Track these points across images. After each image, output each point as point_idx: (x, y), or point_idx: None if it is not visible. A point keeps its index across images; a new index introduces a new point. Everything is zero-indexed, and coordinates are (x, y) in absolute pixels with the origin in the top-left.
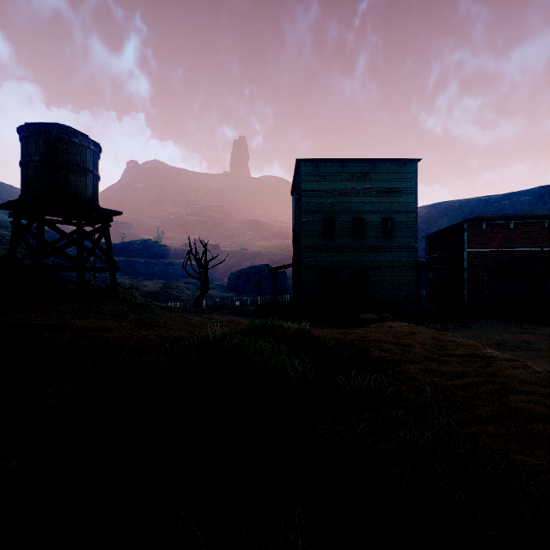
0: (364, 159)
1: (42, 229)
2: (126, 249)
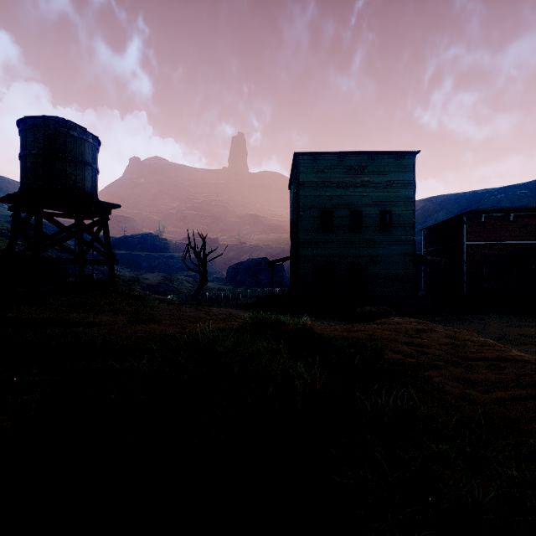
0: (362, 152)
1: (40, 222)
2: (128, 243)
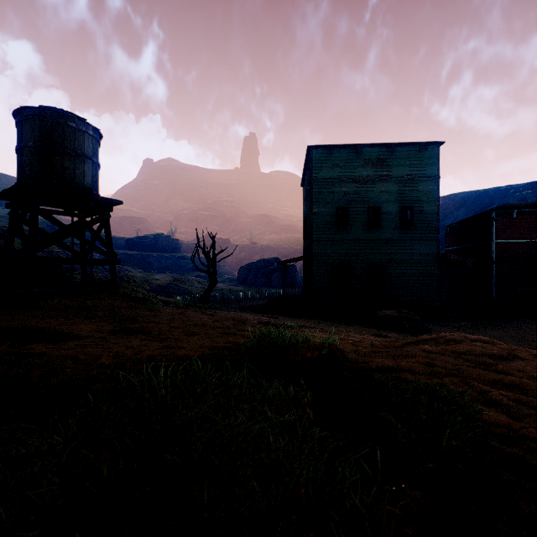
0: (381, 144)
1: (35, 219)
2: (140, 243)
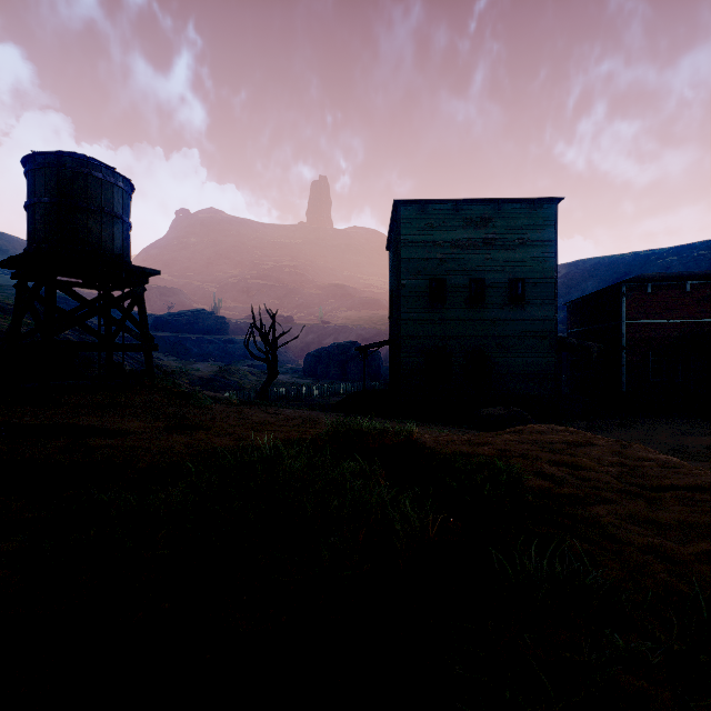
0: (486, 199)
1: (53, 294)
2: (174, 322)
